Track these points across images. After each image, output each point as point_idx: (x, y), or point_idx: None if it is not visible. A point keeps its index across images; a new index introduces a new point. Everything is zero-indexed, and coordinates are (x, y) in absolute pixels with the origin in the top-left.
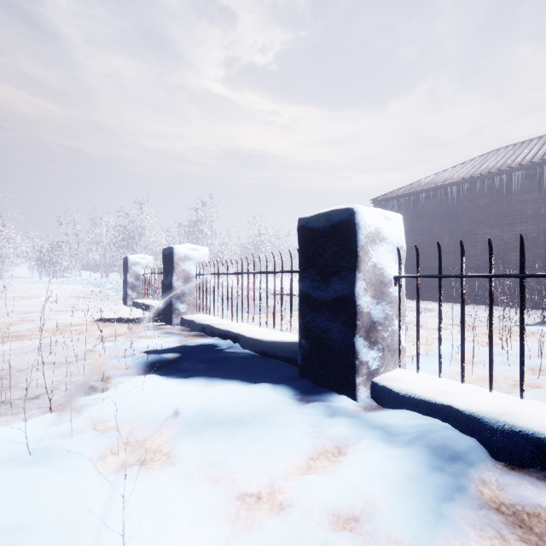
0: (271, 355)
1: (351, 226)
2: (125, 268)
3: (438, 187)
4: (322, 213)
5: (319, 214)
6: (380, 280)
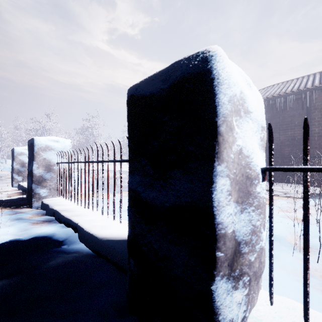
0: (104, 257)
1: (204, 80)
2: (12, 157)
3: None
4: (158, 72)
5: (153, 74)
6: (246, 174)
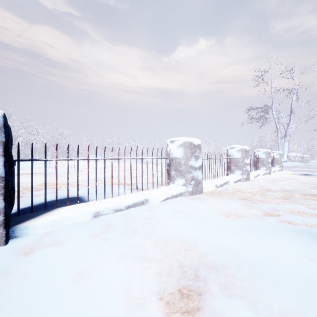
0: None
1: None
2: None
3: None
4: None
5: None
6: None
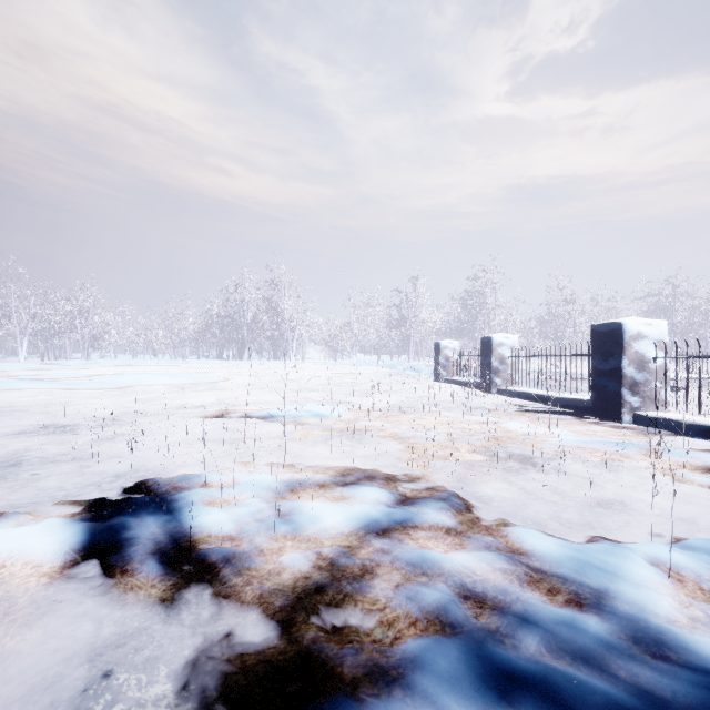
0: (573, 406)
1: (619, 332)
2: (437, 351)
3: None
4: (604, 323)
5: (602, 324)
6: (641, 360)
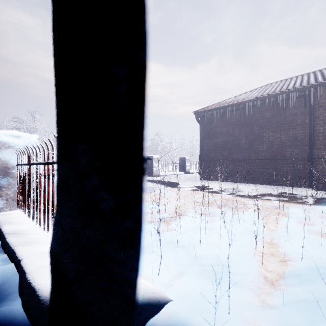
0: None
1: None
2: None
3: (239, 103)
4: None
5: None
6: None
